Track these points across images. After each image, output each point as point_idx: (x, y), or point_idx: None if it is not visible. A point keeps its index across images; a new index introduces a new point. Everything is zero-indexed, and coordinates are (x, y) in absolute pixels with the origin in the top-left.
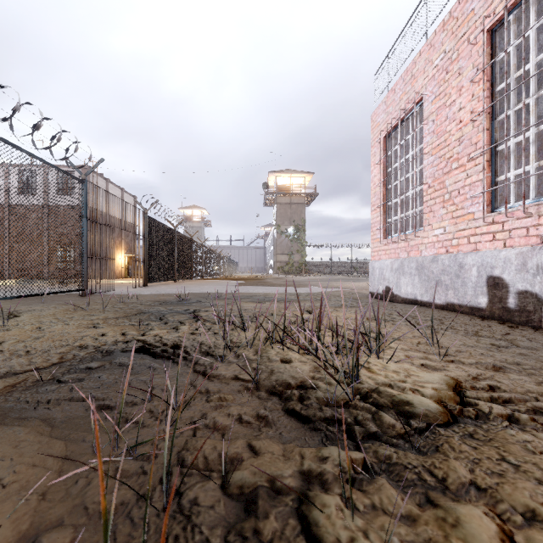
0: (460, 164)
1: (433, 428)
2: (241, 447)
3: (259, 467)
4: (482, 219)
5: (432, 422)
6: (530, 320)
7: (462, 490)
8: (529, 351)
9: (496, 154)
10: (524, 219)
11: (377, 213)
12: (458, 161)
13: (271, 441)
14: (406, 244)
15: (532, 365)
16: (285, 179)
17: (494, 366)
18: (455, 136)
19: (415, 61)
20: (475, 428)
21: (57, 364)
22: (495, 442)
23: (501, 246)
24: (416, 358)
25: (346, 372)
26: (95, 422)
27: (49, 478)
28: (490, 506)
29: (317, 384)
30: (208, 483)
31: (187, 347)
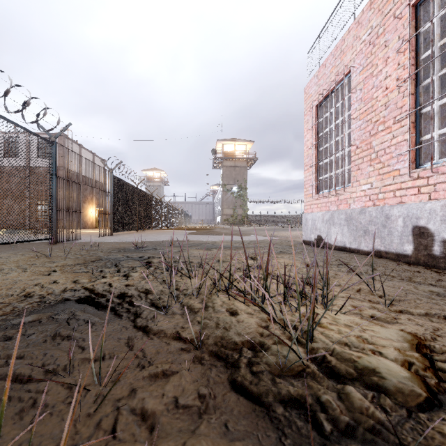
0: (386, 126)
1: (415, 412)
2: None
3: None
4: (407, 175)
5: (411, 403)
6: None
7: None
8: None
9: (421, 116)
10: None
11: (309, 172)
12: (384, 124)
13: (213, 445)
14: (336, 199)
15: None
16: (230, 146)
17: (445, 317)
18: (381, 101)
19: (344, 38)
20: None
21: None
22: None
23: (425, 199)
24: (363, 308)
25: (296, 326)
26: None
27: None
28: None
29: (267, 344)
30: None
31: (132, 296)
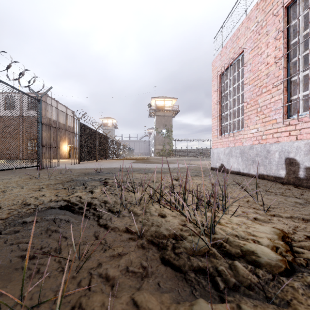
0: (267, 89)
1: (277, 277)
2: (125, 303)
3: None
4: (281, 123)
5: (275, 272)
6: None
7: None
8: None
9: (291, 83)
10: (309, 122)
11: (215, 120)
12: (266, 88)
13: (150, 295)
14: (233, 138)
15: None
16: (161, 102)
17: (303, 219)
18: (264, 72)
19: (239, 28)
20: None
21: (4, 219)
22: None
23: (294, 139)
24: (249, 213)
25: (204, 224)
26: None
27: None
28: None
29: (185, 236)
30: None
31: (96, 205)
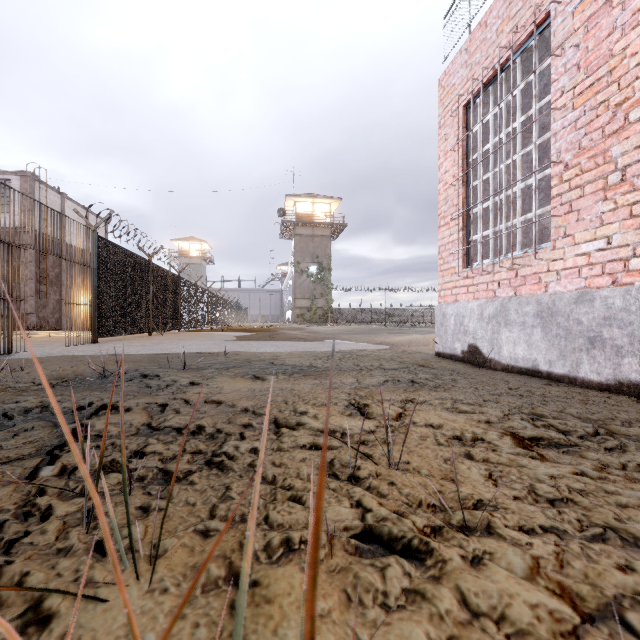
0: None
1: None
2: None
3: None
4: None
5: None
6: None
7: None
8: None
9: None
10: None
11: (450, 229)
12: None
13: None
14: (512, 274)
15: None
16: (306, 205)
17: None
18: (638, 55)
19: None
20: None
21: None
22: None
23: None
24: None
25: None
26: None
27: None
28: None
29: None
30: None
31: None
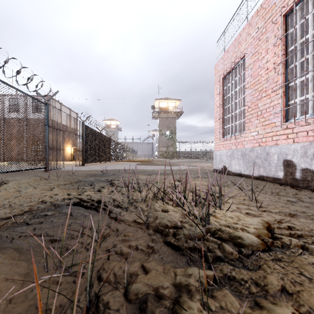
0: (267, 94)
1: (256, 253)
2: (137, 267)
3: (148, 280)
4: (280, 126)
5: (255, 250)
6: (309, 185)
7: (277, 296)
8: (310, 205)
9: (289, 88)
10: (305, 126)
11: (218, 123)
12: (266, 92)
13: (155, 263)
14: (235, 141)
15: (313, 213)
16: (164, 103)
17: (290, 214)
18: (264, 77)
19: (240, 34)
20: (282, 254)
21: (27, 213)
22: (295, 263)
23: (291, 142)
24: (243, 209)
25: (201, 217)
26: (33, 263)
27: (15, 289)
28: (296, 307)
29: (184, 226)
30: (116, 291)
31: (105, 202)
